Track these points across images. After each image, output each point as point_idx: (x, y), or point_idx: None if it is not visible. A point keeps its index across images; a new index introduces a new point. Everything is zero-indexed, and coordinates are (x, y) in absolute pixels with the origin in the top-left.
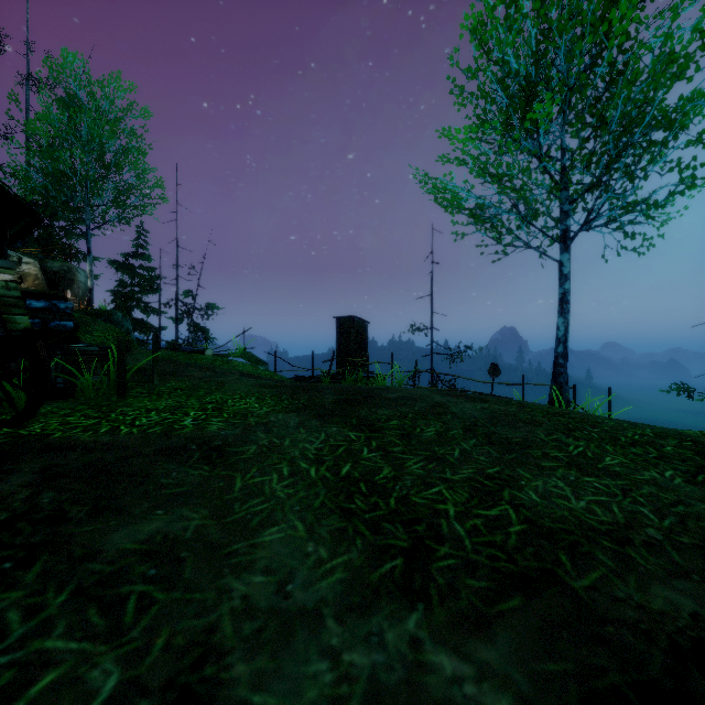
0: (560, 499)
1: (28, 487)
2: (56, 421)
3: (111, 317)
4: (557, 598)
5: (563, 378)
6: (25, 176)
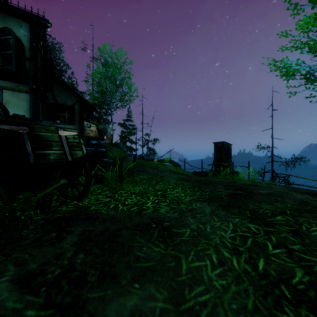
0: None
1: (73, 246)
2: (94, 198)
3: (119, 146)
4: None
5: None
6: (92, 94)
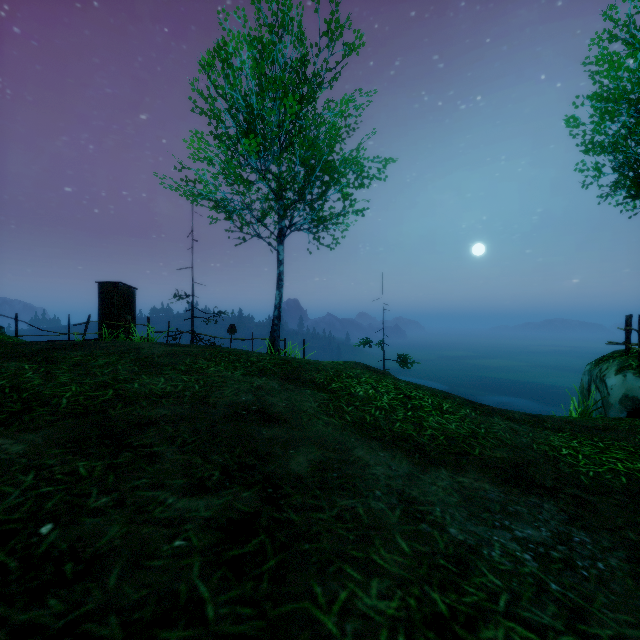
0: (152, 385)
1: None
2: None
3: None
4: (96, 417)
5: (277, 333)
6: None
